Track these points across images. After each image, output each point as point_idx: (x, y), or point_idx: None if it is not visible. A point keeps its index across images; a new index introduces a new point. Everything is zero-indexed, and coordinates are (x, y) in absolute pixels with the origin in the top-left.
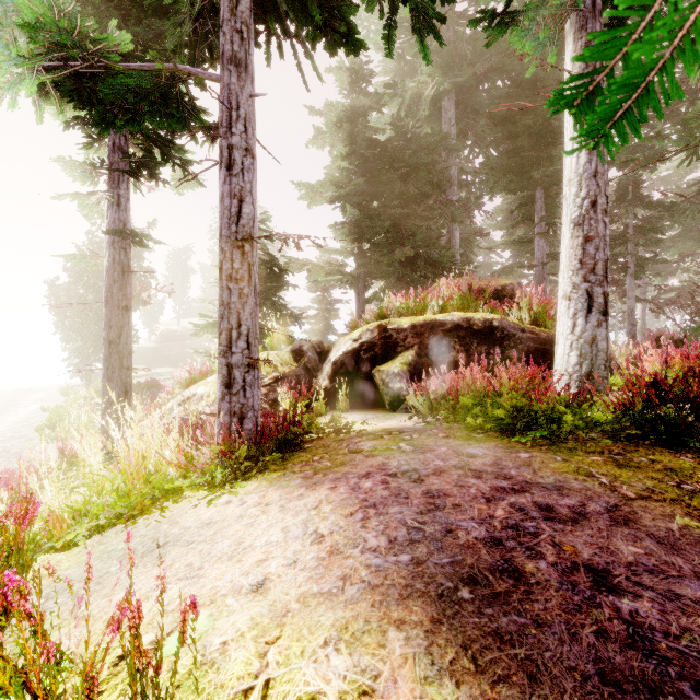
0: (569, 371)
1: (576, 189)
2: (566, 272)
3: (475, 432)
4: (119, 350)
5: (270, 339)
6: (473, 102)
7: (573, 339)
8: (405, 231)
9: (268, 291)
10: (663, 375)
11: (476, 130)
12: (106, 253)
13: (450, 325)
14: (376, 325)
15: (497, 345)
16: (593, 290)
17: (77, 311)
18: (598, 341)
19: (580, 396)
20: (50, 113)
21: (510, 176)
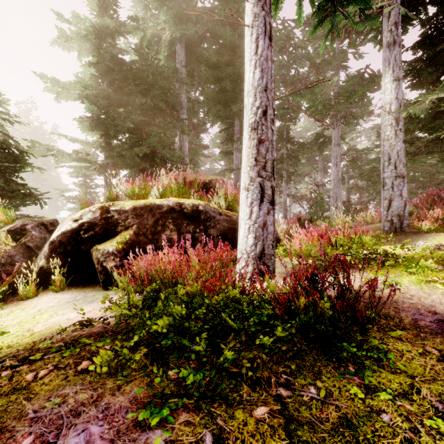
0: (247, 250)
1: (253, 99)
2: (245, 168)
3: (138, 345)
4: None
5: None
6: (197, 54)
7: (250, 224)
8: (146, 135)
9: (5, 170)
10: (308, 250)
11: (199, 74)
12: None
13: (166, 208)
14: (99, 206)
15: (201, 225)
16: (264, 183)
17: None
18: (268, 226)
19: (252, 284)
20: None
21: (218, 106)
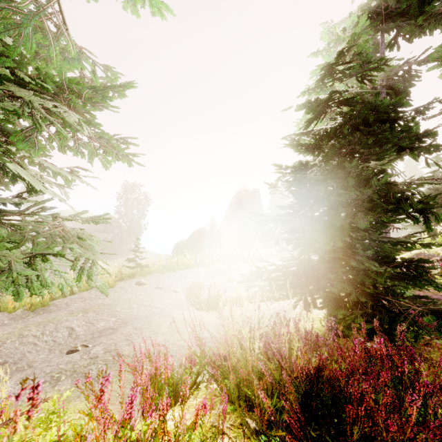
0: None
1: None
2: None
3: None
4: None
5: (439, 238)
6: None
7: None
8: None
9: None
10: None
11: None
12: None
13: None
14: None
15: None
16: None
17: None
18: None
19: None
20: None
21: None
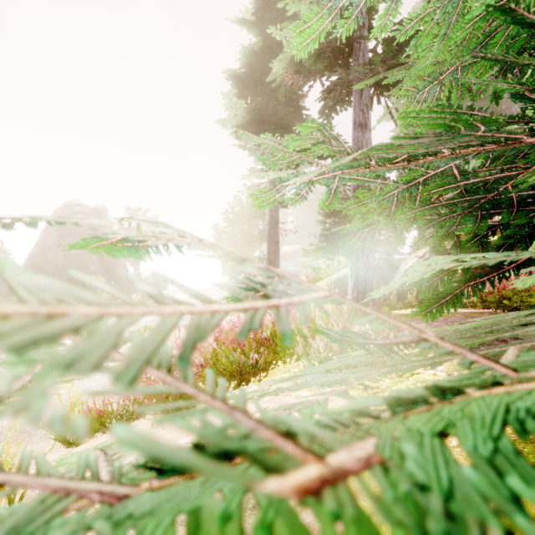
0: None
1: None
2: None
3: None
4: (274, 265)
5: None
6: None
7: None
8: None
9: None
10: None
11: None
12: (268, 213)
13: None
14: None
15: None
16: None
17: (232, 244)
18: None
19: None
20: (241, 144)
21: None
